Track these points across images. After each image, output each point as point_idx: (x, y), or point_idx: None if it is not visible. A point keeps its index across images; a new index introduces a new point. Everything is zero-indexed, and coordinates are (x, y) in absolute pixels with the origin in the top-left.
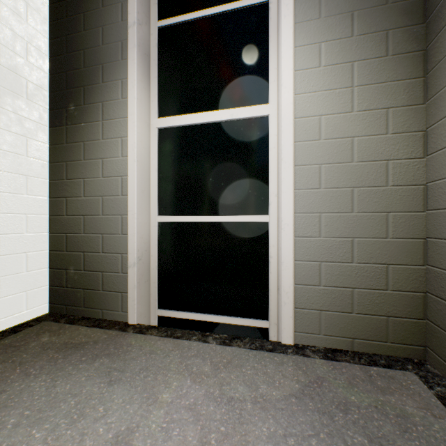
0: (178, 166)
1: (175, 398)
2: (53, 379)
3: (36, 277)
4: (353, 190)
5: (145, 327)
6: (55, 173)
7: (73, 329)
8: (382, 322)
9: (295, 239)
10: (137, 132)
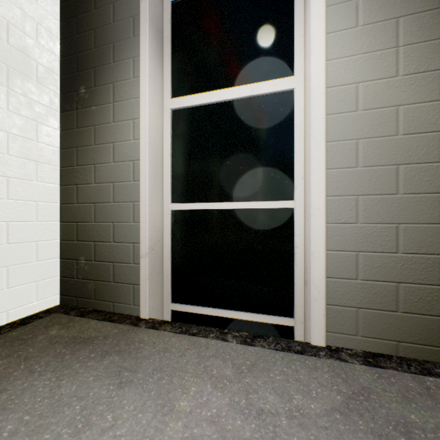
0: (193, 149)
1: (195, 407)
2: (58, 378)
3: (47, 267)
4: (398, 168)
5: (158, 322)
6: (66, 159)
7: (83, 322)
8: (435, 323)
9: (327, 226)
10: (149, 113)
